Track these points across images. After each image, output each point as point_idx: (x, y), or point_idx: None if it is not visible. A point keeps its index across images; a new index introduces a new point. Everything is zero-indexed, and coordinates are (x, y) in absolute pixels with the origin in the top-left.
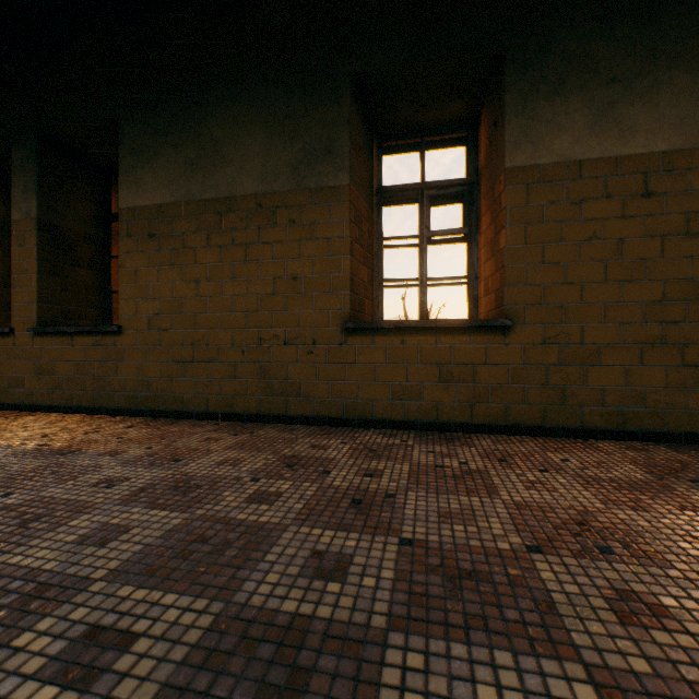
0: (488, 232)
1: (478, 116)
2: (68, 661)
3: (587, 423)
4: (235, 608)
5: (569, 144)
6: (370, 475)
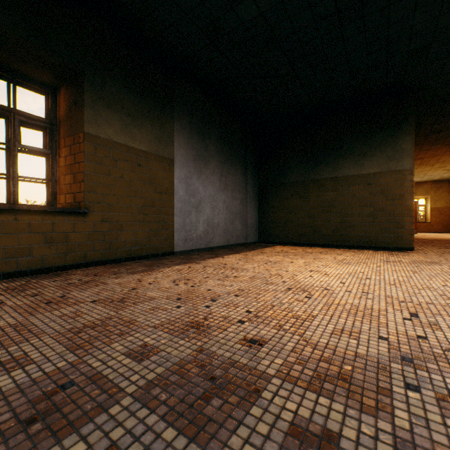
0: (69, 159)
1: (59, 87)
2: (2, 372)
3: (120, 256)
4: (55, 334)
5: (114, 133)
6: (36, 296)
